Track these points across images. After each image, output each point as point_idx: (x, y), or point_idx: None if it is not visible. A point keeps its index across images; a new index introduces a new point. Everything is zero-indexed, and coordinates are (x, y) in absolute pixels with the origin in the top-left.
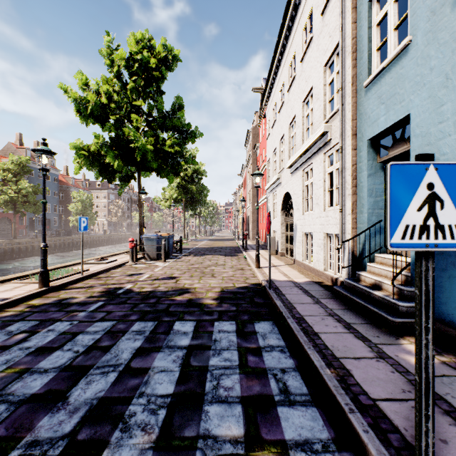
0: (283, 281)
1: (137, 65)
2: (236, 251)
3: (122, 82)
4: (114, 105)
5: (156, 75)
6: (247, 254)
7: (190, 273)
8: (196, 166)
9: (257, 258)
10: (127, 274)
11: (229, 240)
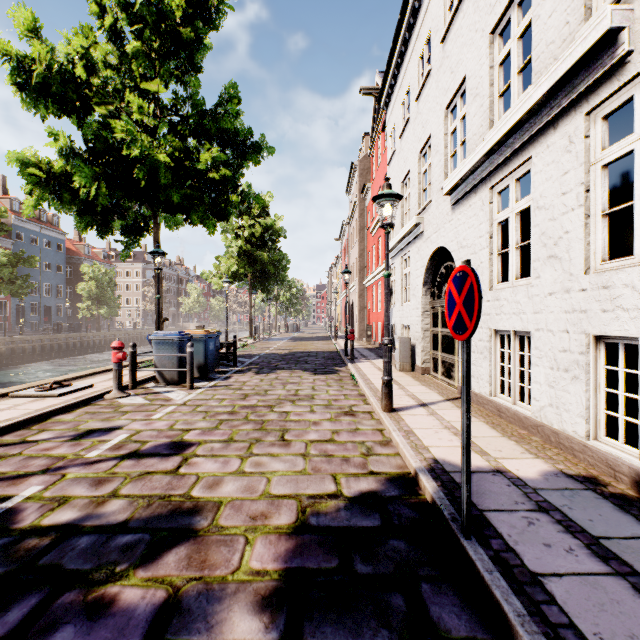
0: (477, 471)
1: (143, 2)
2: (334, 362)
3: (123, 47)
4: (98, 81)
5: (185, 32)
6: (356, 370)
7: (230, 427)
8: (268, 220)
9: (387, 390)
10: (76, 432)
11: (322, 339)
